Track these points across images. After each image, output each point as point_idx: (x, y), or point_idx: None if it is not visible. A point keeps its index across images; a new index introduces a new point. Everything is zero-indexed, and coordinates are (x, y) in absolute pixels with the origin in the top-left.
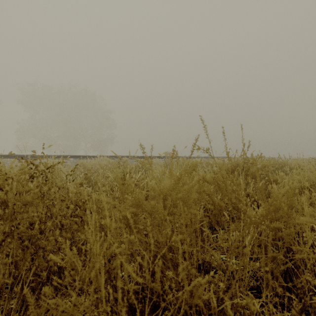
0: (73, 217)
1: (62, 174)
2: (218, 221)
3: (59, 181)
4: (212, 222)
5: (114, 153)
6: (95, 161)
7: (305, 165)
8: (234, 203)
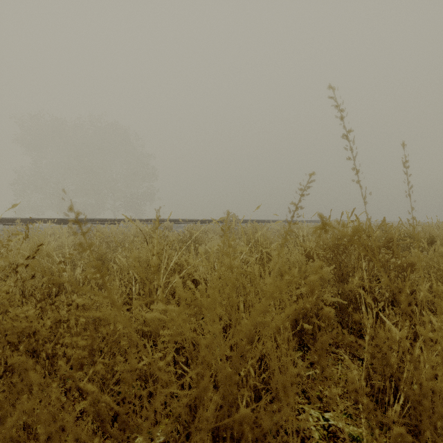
0: (4, 372)
1: (63, 249)
2: (314, 336)
3: (48, 264)
4: (302, 337)
5: (129, 220)
6: (120, 228)
7: (442, 235)
8: (338, 302)
